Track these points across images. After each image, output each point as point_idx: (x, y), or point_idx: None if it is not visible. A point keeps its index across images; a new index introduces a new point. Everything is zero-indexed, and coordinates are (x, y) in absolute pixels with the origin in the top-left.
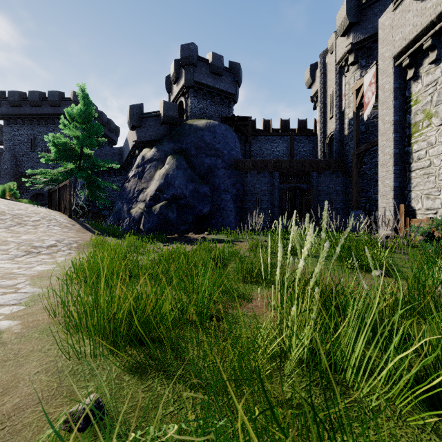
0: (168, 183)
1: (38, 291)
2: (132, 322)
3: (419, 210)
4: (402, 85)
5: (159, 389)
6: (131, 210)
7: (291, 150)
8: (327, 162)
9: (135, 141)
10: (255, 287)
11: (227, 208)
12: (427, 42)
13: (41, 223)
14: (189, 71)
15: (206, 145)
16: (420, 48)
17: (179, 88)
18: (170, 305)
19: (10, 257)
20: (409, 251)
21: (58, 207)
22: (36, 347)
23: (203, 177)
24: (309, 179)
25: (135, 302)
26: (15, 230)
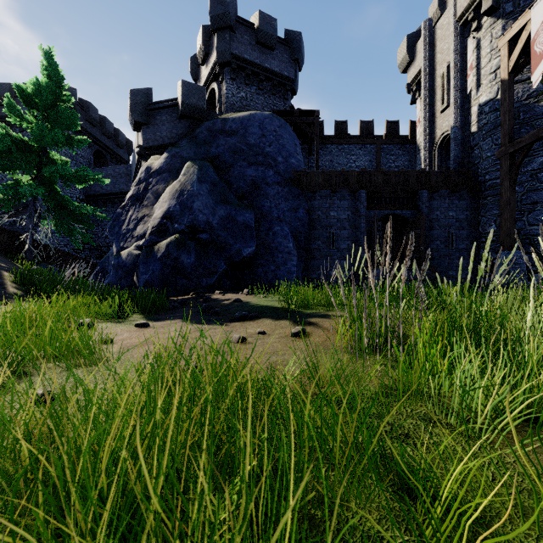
0: (182, 204)
1: None
2: None
3: None
4: None
5: None
6: (122, 252)
7: (377, 166)
8: (444, 175)
9: (139, 146)
10: None
11: (283, 248)
12: None
13: None
14: (224, 38)
15: (248, 148)
16: None
17: (210, 69)
18: None
19: None
20: None
21: None
22: None
23: (243, 198)
24: (414, 203)
25: None
26: None
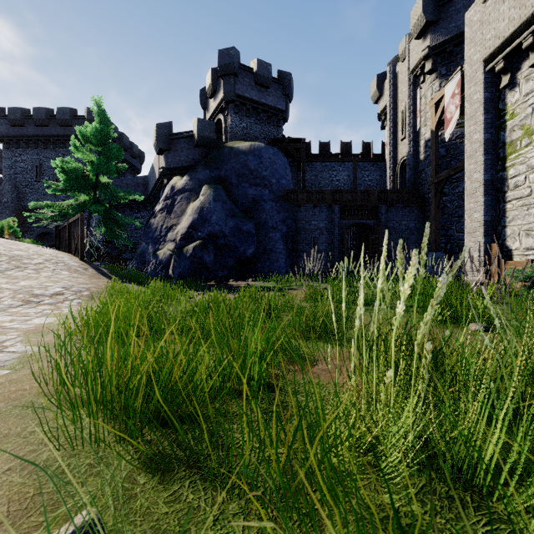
0: (203, 218)
1: (31, 350)
2: (151, 394)
3: (516, 250)
4: (494, 95)
5: (191, 499)
6: (158, 252)
7: (354, 180)
8: (399, 193)
9: (162, 167)
10: (319, 345)
11: (276, 249)
12: (528, 40)
13: (45, 266)
14: (229, 82)
15: (249, 172)
16: (518, 48)
17: (217, 103)
18: (207, 369)
19: (2, 307)
20: (513, 299)
21: (67, 248)
22: (14, 430)
23: (246, 212)
24: (376, 214)
25: (157, 364)
26: (12, 274)
